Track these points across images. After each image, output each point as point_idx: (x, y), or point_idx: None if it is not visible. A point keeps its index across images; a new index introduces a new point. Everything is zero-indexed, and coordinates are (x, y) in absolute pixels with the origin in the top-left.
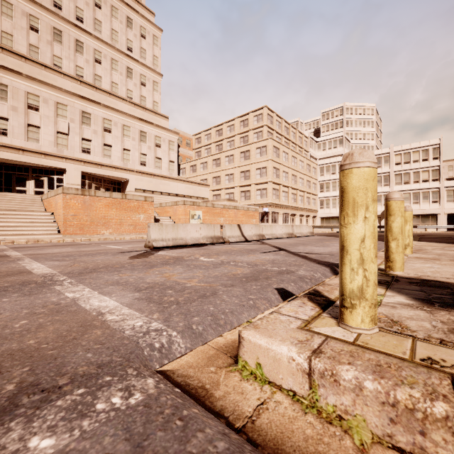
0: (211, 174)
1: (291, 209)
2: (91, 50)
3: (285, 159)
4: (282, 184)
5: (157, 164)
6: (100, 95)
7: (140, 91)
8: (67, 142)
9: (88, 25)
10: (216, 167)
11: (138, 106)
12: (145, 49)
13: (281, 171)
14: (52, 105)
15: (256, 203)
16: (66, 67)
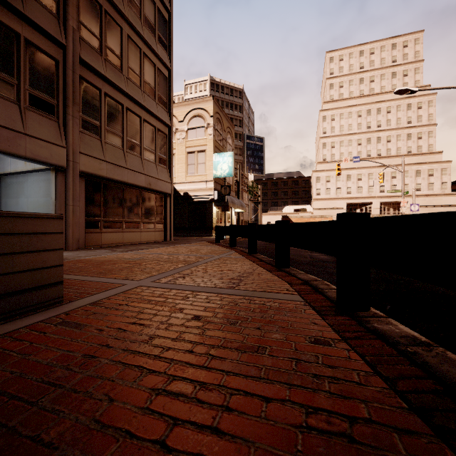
0: None
1: None
2: (385, 138)
3: None
4: None
5: (429, 188)
6: (389, 159)
7: (416, 144)
8: (373, 190)
9: (383, 126)
10: None
11: (415, 155)
12: (421, 115)
13: None
14: (366, 175)
15: None
16: (372, 153)
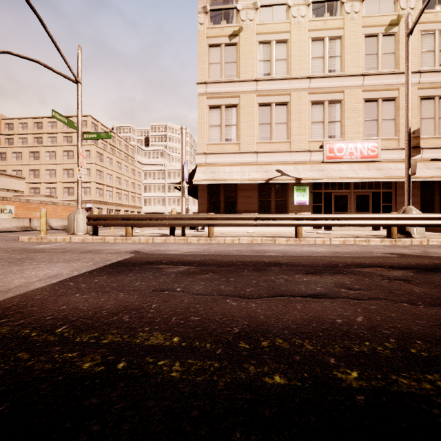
0: (28, 166)
1: (116, 206)
2: None
3: (109, 164)
4: (106, 185)
5: None
6: None
7: None
8: None
9: None
10: (34, 159)
11: None
12: None
13: (106, 173)
14: None
15: None
16: None
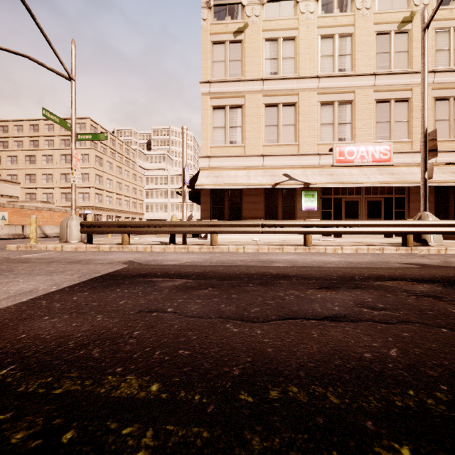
0: (23, 171)
1: (116, 212)
2: None
3: (109, 168)
4: (106, 190)
5: None
6: None
7: None
8: None
9: None
10: (29, 163)
11: None
12: None
13: (105, 178)
14: None
15: (78, 206)
16: None
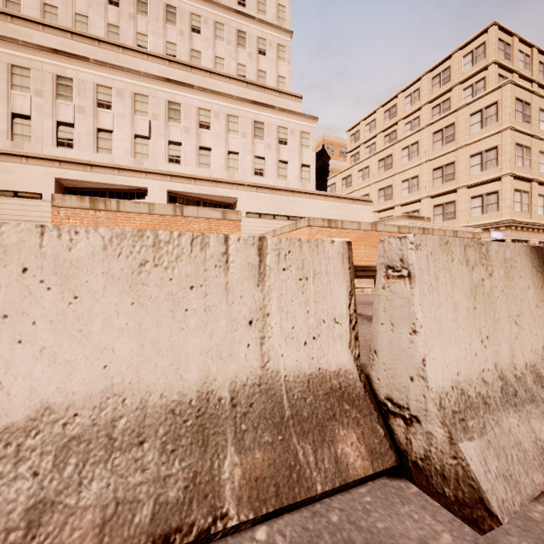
0: (376, 185)
1: None
2: (187, 16)
3: None
4: (538, 180)
5: (281, 172)
6: (197, 77)
7: (256, 63)
8: (148, 150)
9: None
10: (384, 170)
11: (253, 86)
12: None
13: (536, 152)
14: (128, 98)
15: (470, 225)
16: (153, 47)
